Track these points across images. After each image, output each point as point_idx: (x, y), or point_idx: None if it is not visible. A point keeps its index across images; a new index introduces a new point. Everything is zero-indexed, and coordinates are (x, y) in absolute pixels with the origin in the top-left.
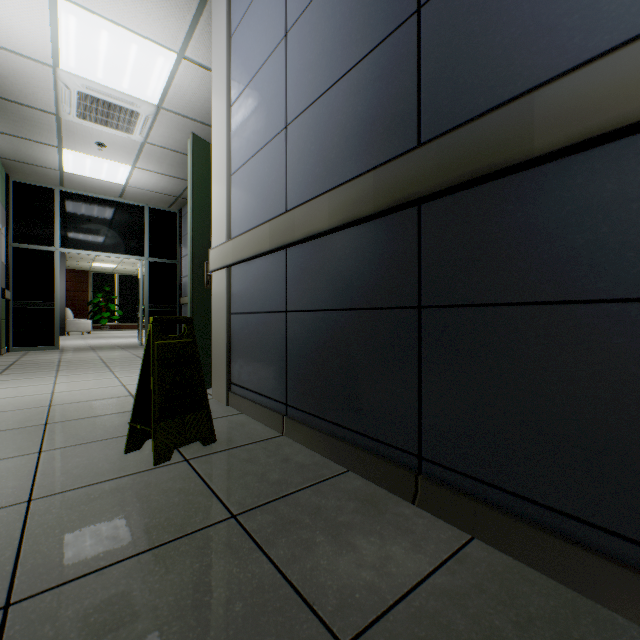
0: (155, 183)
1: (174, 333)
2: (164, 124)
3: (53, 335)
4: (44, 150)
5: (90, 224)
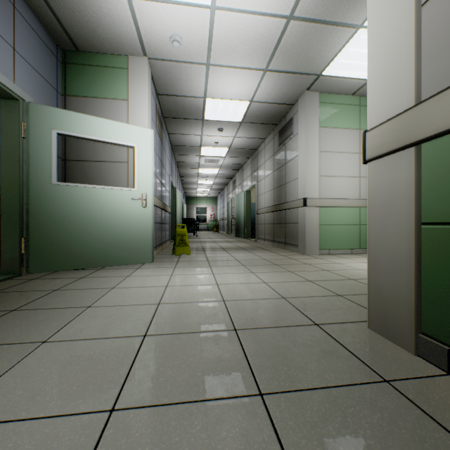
0: None
1: None
2: None
3: None
4: None
5: None
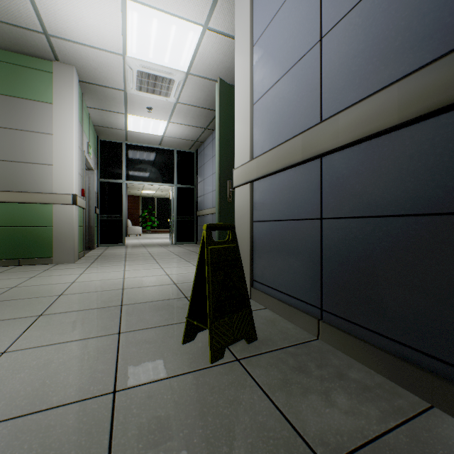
0: (181, 132)
1: (192, 236)
2: (190, 86)
3: (121, 236)
4: (117, 117)
5: (142, 164)
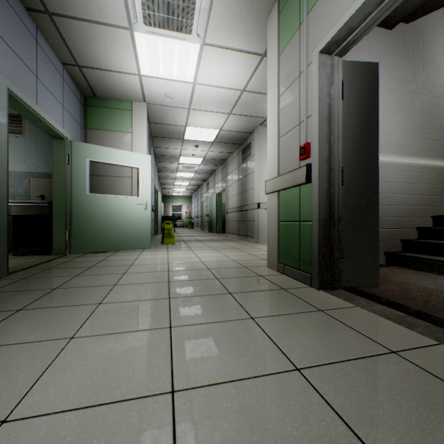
0: None
1: None
2: (116, 3)
3: None
4: None
5: None
